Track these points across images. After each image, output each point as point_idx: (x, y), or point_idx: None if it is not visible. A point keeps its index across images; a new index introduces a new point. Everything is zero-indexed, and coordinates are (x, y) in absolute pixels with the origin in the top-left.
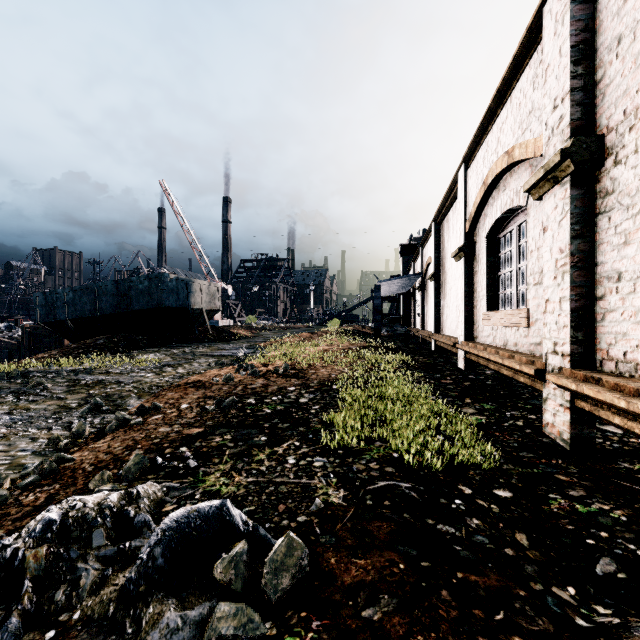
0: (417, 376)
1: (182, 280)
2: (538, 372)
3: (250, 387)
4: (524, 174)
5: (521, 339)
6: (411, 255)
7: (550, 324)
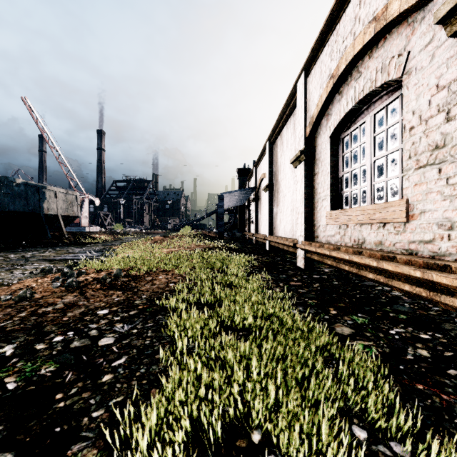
0: (264, 278)
1: (33, 186)
2: None
3: (40, 312)
4: (396, 41)
5: (390, 237)
6: (246, 177)
7: None
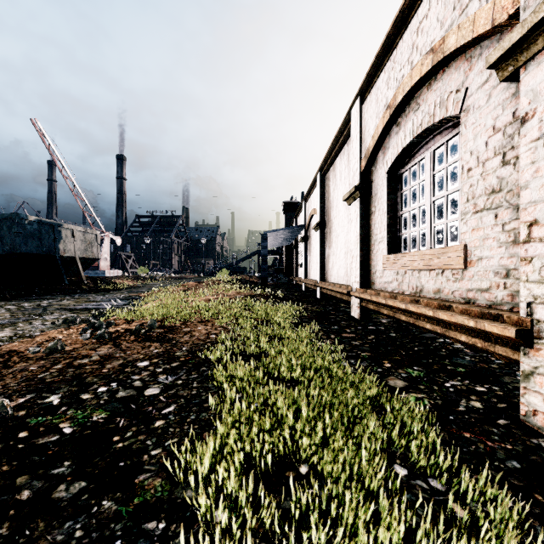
0: (314, 329)
1: (47, 223)
2: (521, 333)
3: (77, 364)
4: (455, 75)
5: (449, 284)
6: (293, 212)
7: (543, 259)
